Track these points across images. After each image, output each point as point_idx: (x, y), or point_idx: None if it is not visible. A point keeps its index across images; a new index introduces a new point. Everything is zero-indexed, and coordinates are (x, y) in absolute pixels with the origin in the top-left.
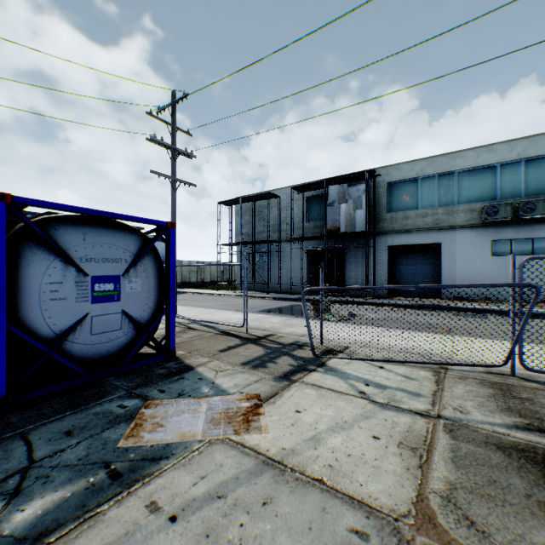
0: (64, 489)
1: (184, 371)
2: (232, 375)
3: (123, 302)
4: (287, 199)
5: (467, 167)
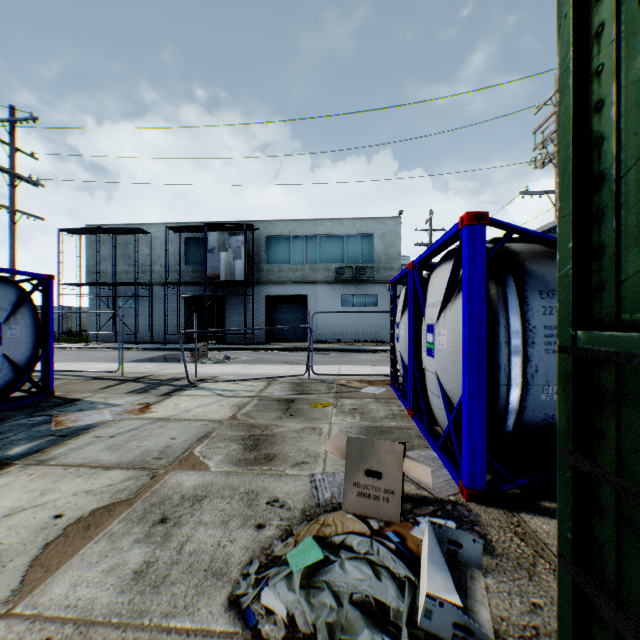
0: (32, 443)
1: (74, 401)
2: (121, 398)
3: (6, 347)
4: (160, 237)
5: (326, 234)
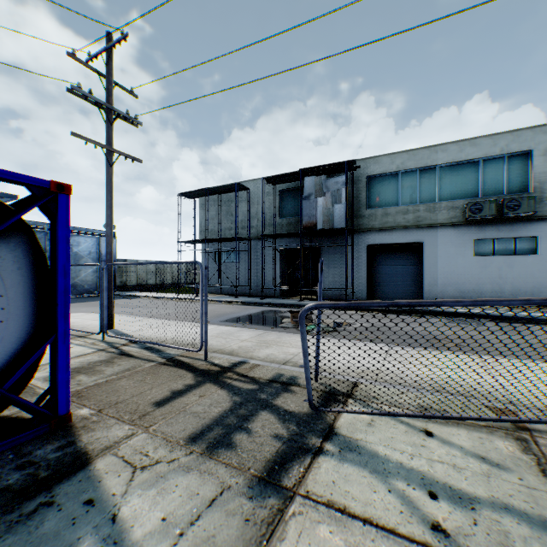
0: None
1: (64, 474)
2: (162, 479)
3: None
4: (257, 192)
5: (450, 161)
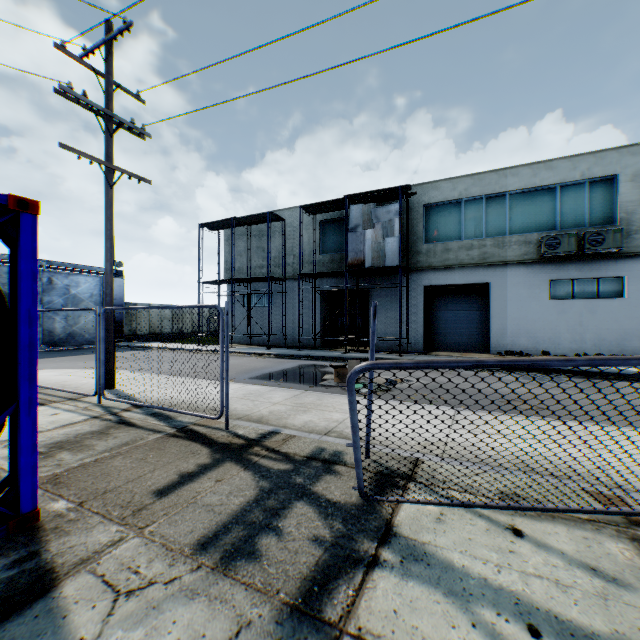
0: None
1: (14, 606)
2: (155, 612)
3: None
4: (294, 223)
5: (522, 187)
